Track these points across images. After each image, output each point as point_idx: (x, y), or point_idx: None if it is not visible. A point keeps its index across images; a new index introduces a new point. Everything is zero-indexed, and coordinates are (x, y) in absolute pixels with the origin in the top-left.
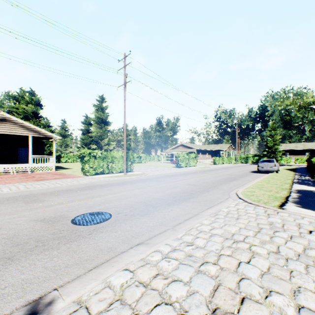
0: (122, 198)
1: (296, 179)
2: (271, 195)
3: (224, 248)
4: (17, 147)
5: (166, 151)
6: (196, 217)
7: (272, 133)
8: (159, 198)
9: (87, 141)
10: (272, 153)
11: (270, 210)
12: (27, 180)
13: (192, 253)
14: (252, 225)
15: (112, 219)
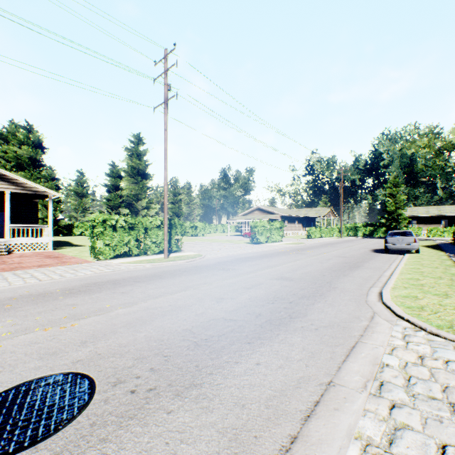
0: (144, 317)
1: None
2: None
3: None
4: None
5: (235, 219)
6: (333, 402)
7: (393, 191)
8: (226, 318)
9: (114, 202)
10: (393, 221)
11: None
12: None
13: None
14: None
15: (88, 415)
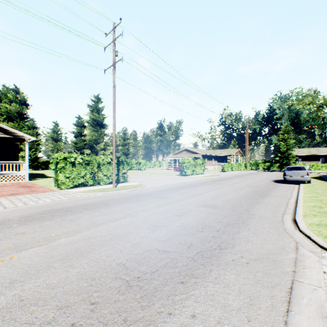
0: (83, 248)
1: None
2: None
3: None
4: None
5: (168, 157)
6: None
7: (285, 136)
8: (160, 249)
9: (80, 145)
10: (285, 159)
11: None
12: None
13: None
14: None
15: None
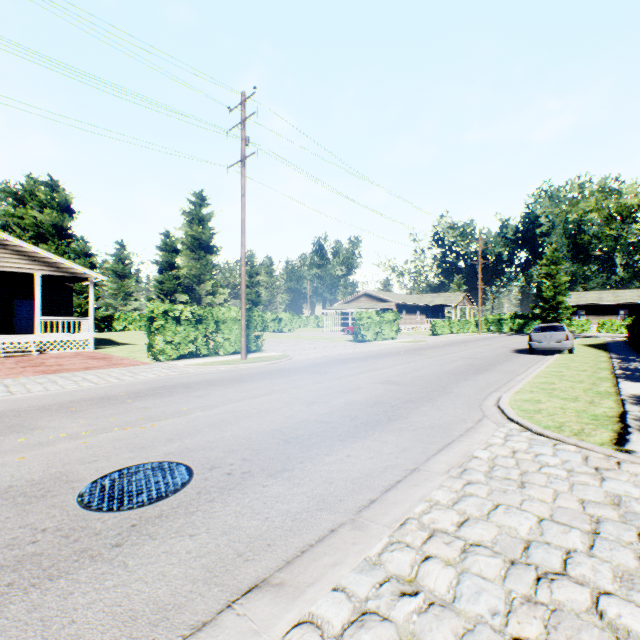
0: (228, 419)
1: (620, 370)
2: (582, 411)
3: (516, 609)
4: (12, 299)
5: (334, 308)
6: (414, 480)
7: (551, 270)
8: (318, 420)
9: (168, 285)
10: (552, 311)
11: (598, 455)
12: (22, 372)
13: (419, 632)
14: (570, 507)
15: (193, 487)
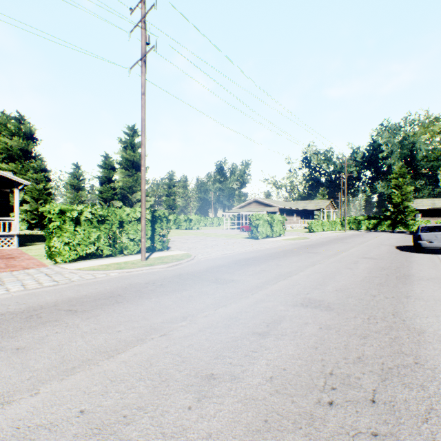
0: None
1: None
2: None
3: None
4: None
5: (231, 211)
6: None
7: (399, 182)
8: None
9: (107, 194)
10: (400, 214)
11: None
12: None
13: None
14: None
15: None
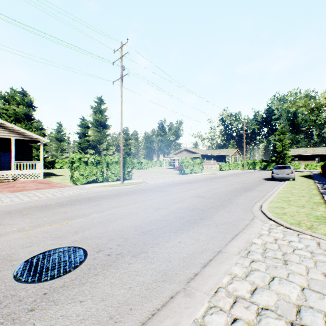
0: (111, 219)
1: (322, 189)
2: (309, 214)
3: None
4: None
5: (169, 157)
6: (220, 259)
7: (281, 137)
8: (161, 219)
9: (84, 145)
10: (281, 158)
11: (325, 242)
12: (1, 191)
13: None
14: (318, 279)
15: (86, 264)
